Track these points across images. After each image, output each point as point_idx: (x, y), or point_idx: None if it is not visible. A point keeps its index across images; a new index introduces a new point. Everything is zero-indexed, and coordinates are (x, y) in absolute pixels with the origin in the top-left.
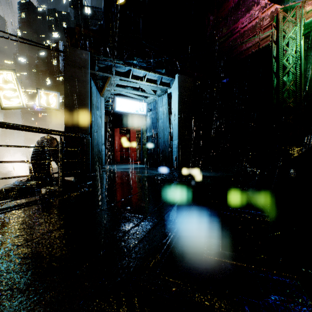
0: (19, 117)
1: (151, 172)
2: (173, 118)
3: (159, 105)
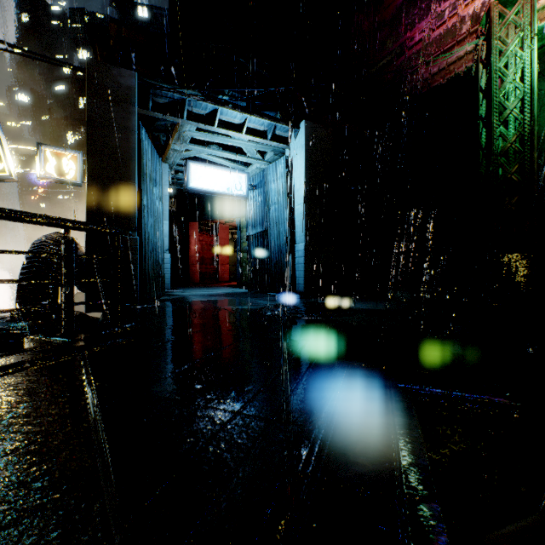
0: (16, 202)
1: (256, 302)
2: (297, 202)
3: (271, 177)
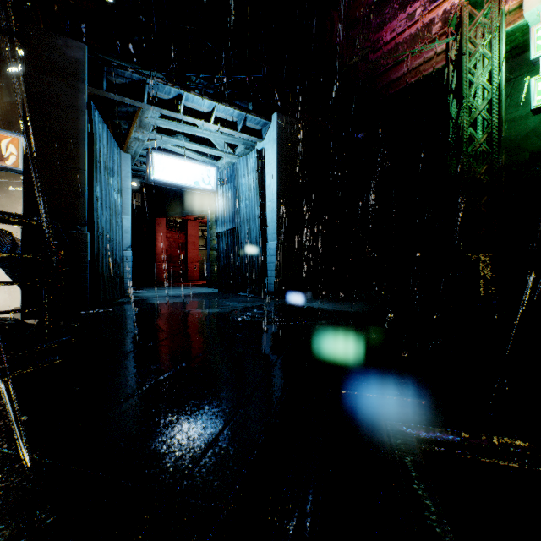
0: None
1: (224, 304)
2: (268, 198)
3: (241, 172)
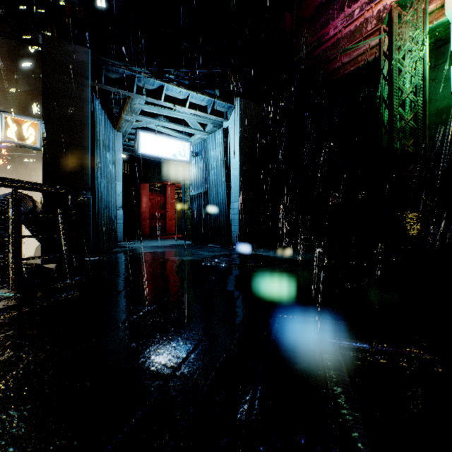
0: None
1: (197, 253)
2: (232, 167)
3: (210, 146)
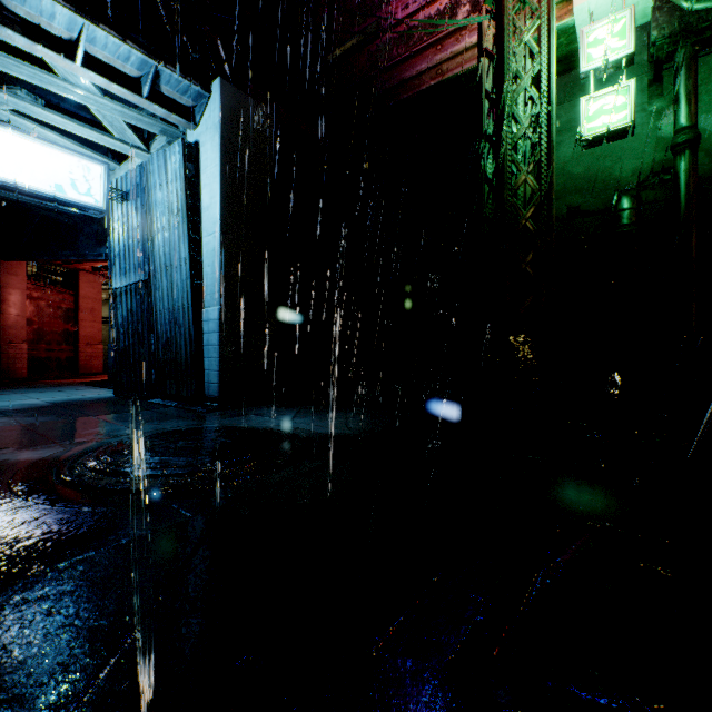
0: None
1: (93, 430)
2: (206, 229)
3: (155, 179)
